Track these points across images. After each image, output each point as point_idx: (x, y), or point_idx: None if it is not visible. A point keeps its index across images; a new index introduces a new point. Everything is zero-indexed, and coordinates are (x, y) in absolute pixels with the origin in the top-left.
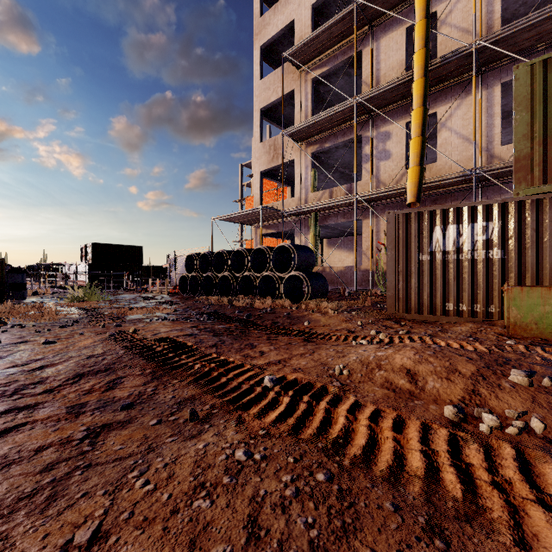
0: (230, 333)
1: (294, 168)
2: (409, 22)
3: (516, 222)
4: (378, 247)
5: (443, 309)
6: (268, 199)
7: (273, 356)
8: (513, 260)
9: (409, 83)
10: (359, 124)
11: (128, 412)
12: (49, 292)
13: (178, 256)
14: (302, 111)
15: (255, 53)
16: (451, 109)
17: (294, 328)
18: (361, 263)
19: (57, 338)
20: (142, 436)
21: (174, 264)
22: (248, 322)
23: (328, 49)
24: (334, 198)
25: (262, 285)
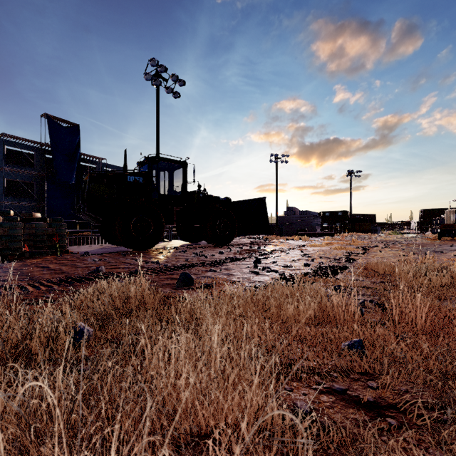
0: None
1: None
2: None
3: None
4: None
5: None
6: None
7: None
8: None
9: None
10: None
11: None
12: (387, 233)
13: None
14: None
15: None
16: None
17: None
18: None
19: None
20: None
21: None
22: None
23: None
24: None
25: None
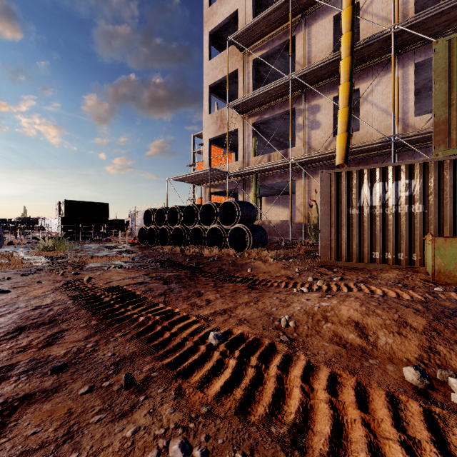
0: (179, 280)
1: (238, 137)
2: (336, 11)
3: (435, 179)
4: (309, 203)
5: (370, 257)
6: (216, 164)
7: (219, 305)
8: (433, 214)
9: (336, 62)
10: (293, 98)
11: (59, 376)
12: (24, 242)
13: (138, 211)
14: (244, 87)
15: (204, 38)
16: (372, 86)
17: (238, 274)
18: (294, 217)
19: (13, 287)
20: (66, 412)
21: (135, 218)
22: (197, 269)
23: (266, 34)
24: (272, 161)
25: (210, 236)
